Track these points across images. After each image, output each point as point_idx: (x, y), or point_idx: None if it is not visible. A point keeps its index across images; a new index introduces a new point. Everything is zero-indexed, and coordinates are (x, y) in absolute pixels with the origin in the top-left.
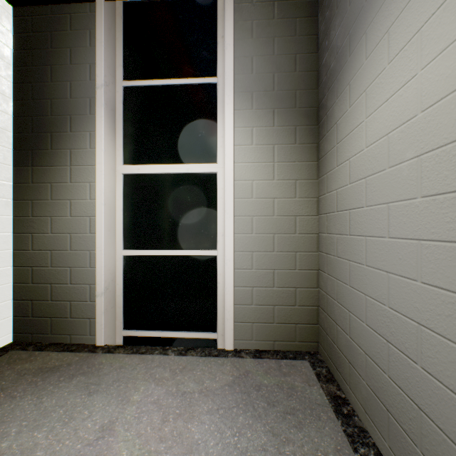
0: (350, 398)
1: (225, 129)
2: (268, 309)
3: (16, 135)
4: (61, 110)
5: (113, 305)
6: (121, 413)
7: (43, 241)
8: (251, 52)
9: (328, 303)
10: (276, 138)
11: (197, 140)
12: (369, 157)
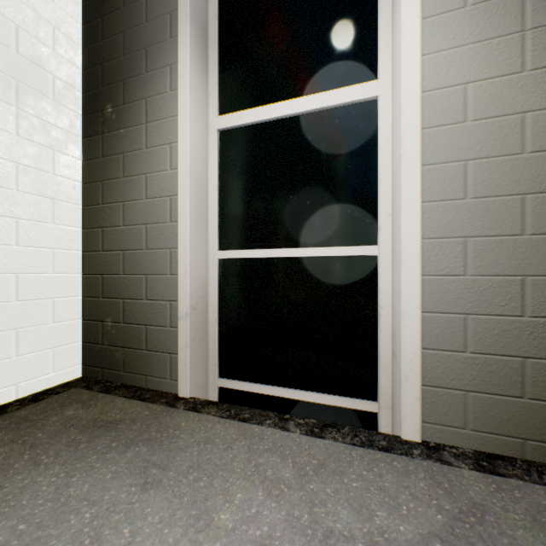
0: None
1: None
2: (508, 365)
3: (85, 95)
4: (135, 43)
5: (204, 336)
6: None
7: (115, 237)
8: None
9: None
10: None
11: (339, 46)
12: None
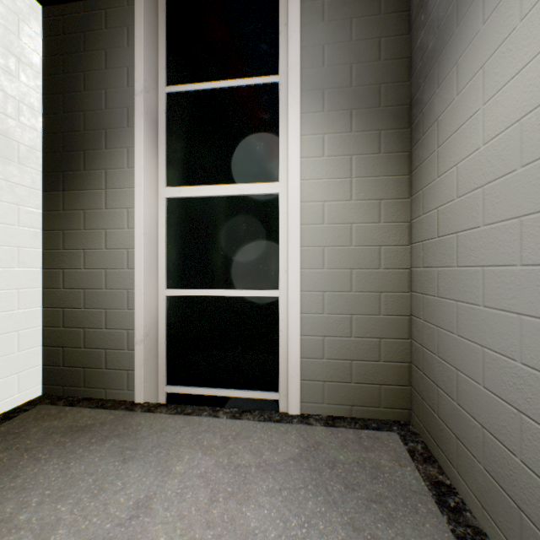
0: (459, 486)
1: (289, 138)
2: (344, 365)
3: (45, 155)
4: (95, 123)
5: (155, 355)
6: (160, 487)
7: (76, 278)
8: (322, 39)
9: (425, 358)
10: (354, 147)
11: (254, 154)
12: (488, 157)
